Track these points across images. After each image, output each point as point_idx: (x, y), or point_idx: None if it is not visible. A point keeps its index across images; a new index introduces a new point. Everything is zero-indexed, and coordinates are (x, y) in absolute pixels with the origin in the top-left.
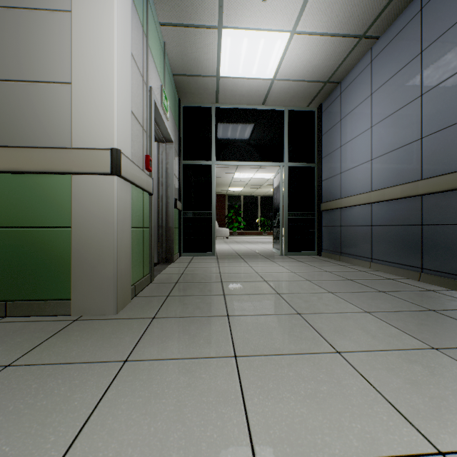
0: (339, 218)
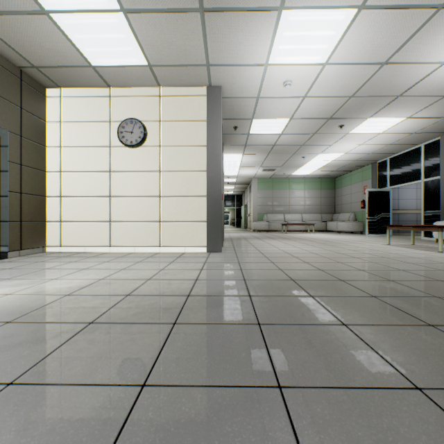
0: (397, 217)
